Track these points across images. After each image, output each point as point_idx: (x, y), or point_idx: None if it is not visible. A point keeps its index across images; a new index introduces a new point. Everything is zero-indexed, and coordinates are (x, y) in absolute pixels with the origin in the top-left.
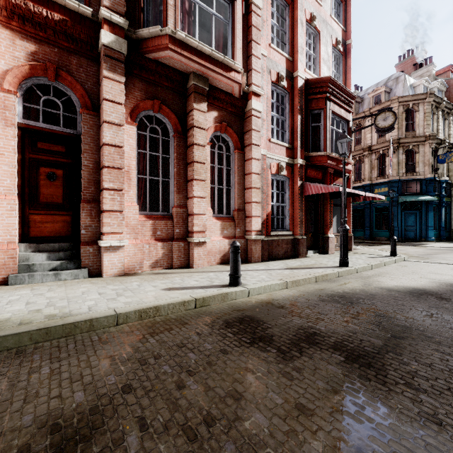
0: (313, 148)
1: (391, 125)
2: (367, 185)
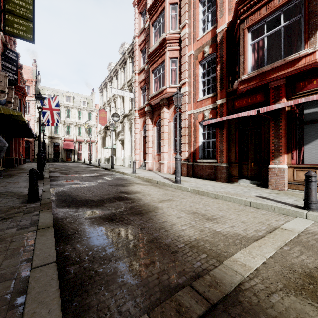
0: None
1: None
2: None
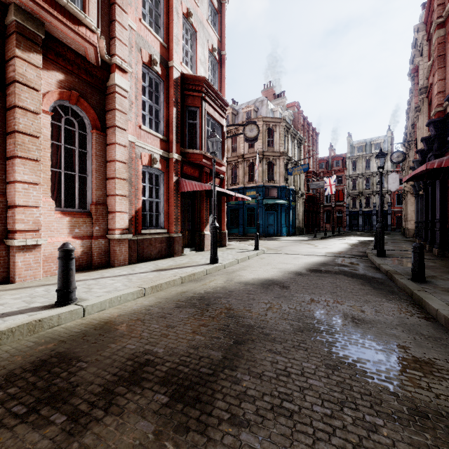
0: (189, 145)
1: (255, 136)
2: (241, 188)
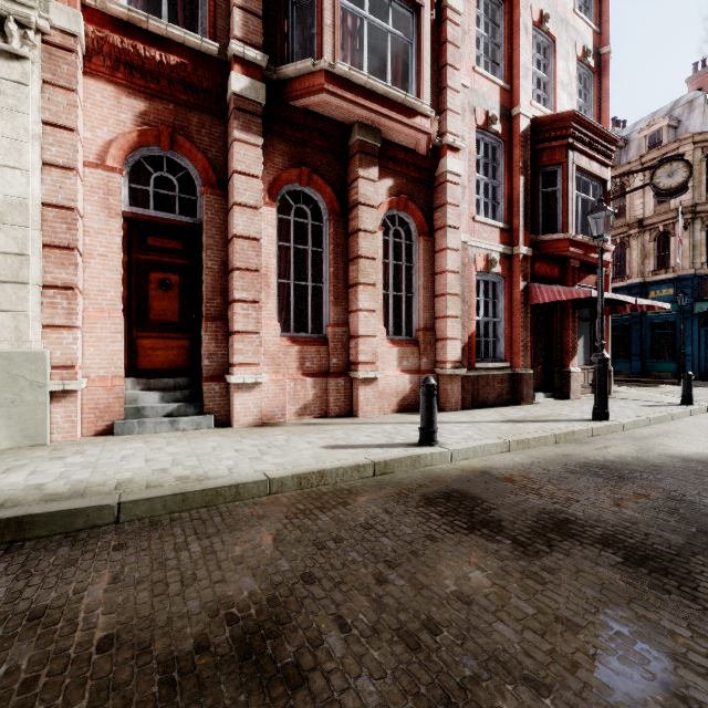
0: (544, 228)
1: (681, 184)
2: (636, 285)
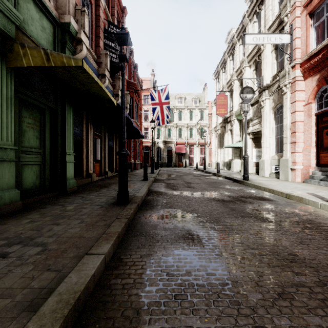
0: None
1: None
2: None
